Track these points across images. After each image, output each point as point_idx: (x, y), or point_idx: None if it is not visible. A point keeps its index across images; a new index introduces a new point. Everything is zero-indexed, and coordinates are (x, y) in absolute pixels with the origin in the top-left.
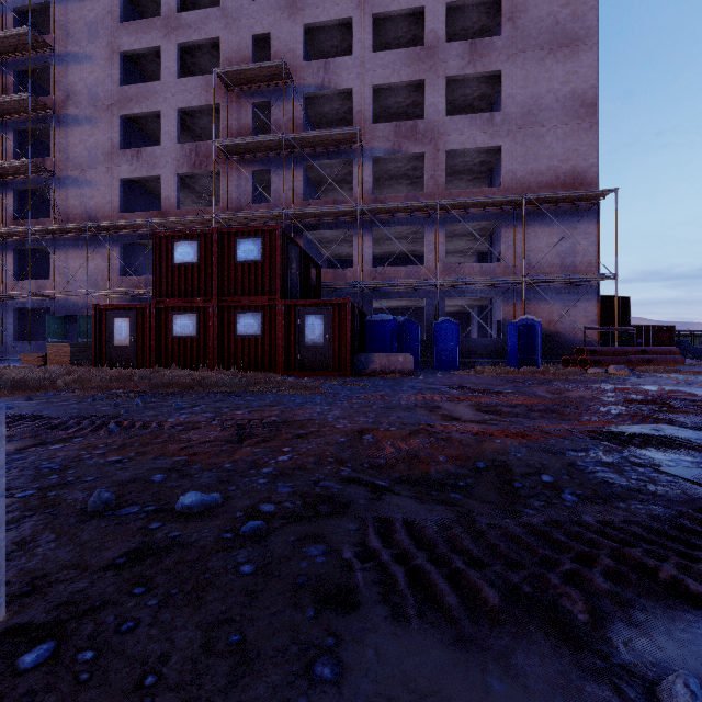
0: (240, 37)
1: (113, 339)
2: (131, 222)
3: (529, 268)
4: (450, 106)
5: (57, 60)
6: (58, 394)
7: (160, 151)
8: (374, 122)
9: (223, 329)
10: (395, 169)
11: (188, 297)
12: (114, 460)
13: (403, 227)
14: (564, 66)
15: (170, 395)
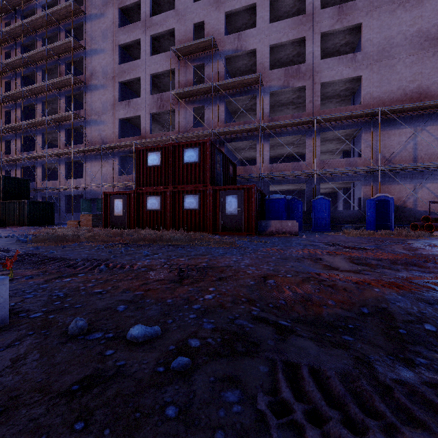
0: (186, 26)
1: (114, 212)
2: (124, 143)
3: (383, 160)
4: (323, 53)
5: (86, 54)
6: (81, 244)
7: (141, 101)
8: (270, 69)
9: (175, 205)
10: (284, 99)
11: (155, 186)
12: (97, 291)
13: (290, 137)
14: (411, 13)
15: (142, 246)
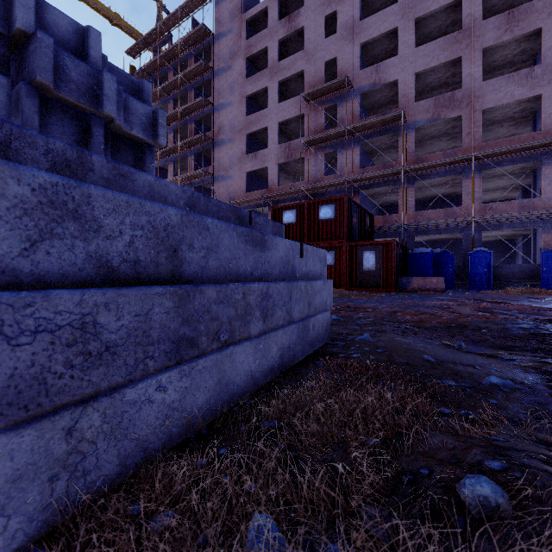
0: (316, 66)
1: None
2: (252, 198)
3: None
4: (489, 68)
5: (214, 110)
6: None
7: (268, 152)
8: (417, 96)
9: None
10: (435, 131)
11: None
12: None
13: (441, 178)
14: None
15: None
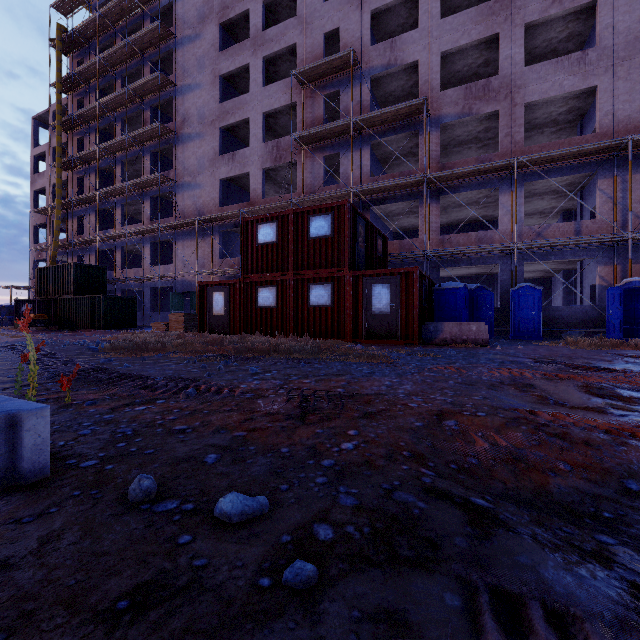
0: (313, 38)
1: (212, 310)
2: (227, 213)
3: (636, 222)
4: (528, 57)
5: (177, 93)
6: (166, 355)
7: (249, 152)
8: (441, 90)
9: (297, 300)
10: (464, 134)
11: (268, 273)
12: (179, 429)
13: (473, 192)
14: None
15: (249, 360)
